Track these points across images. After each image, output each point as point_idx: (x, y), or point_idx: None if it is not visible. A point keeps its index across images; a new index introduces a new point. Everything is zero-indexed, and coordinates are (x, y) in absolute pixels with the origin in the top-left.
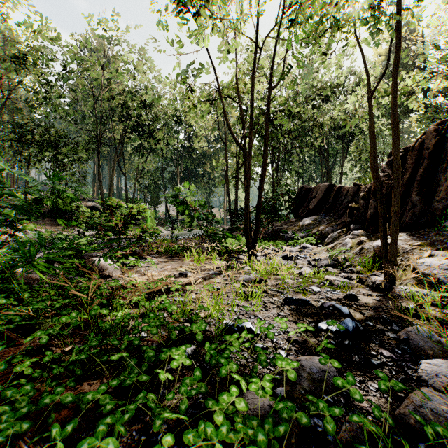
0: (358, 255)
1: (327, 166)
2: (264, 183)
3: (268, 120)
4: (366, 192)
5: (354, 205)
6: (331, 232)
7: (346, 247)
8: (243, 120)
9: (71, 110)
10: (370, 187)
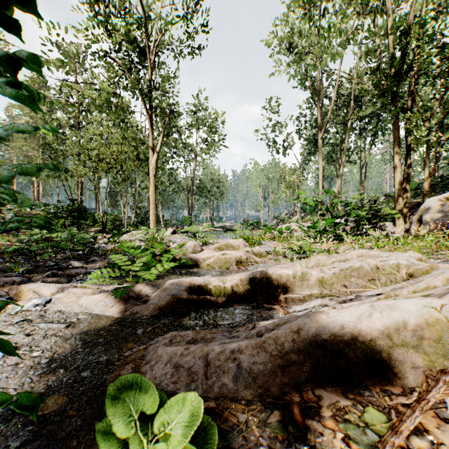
0: None
1: None
2: None
3: None
4: None
5: None
6: None
7: None
8: None
9: None
10: None
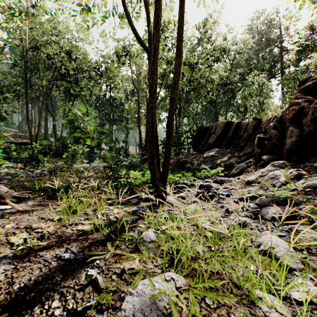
0: (312, 196)
1: (216, 114)
2: (177, 91)
3: (183, 2)
4: (276, 121)
5: (262, 136)
6: (235, 163)
7: (278, 181)
8: (148, 15)
9: (10, 63)
10: (281, 116)
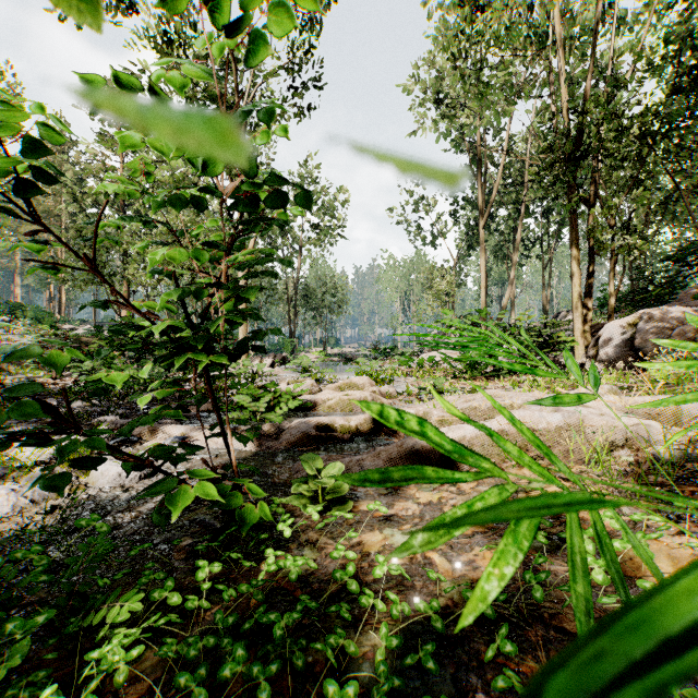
0: None
1: None
2: None
3: None
4: None
5: None
6: None
7: None
8: None
9: None
10: None
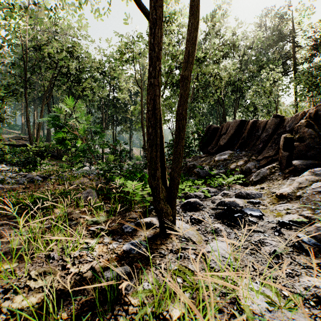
0: None
1: (224, 115)
2: (192, 67)
3: None
4: (308, 118)
5: (290, 135)
6: (254, 168)
7: None
8: None
9: None
10: (315, 111)
